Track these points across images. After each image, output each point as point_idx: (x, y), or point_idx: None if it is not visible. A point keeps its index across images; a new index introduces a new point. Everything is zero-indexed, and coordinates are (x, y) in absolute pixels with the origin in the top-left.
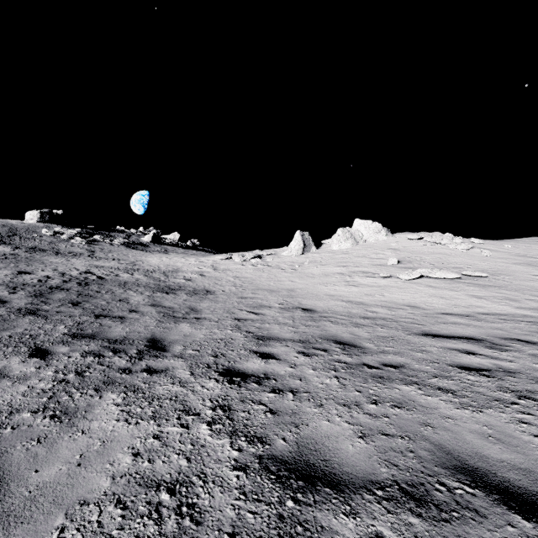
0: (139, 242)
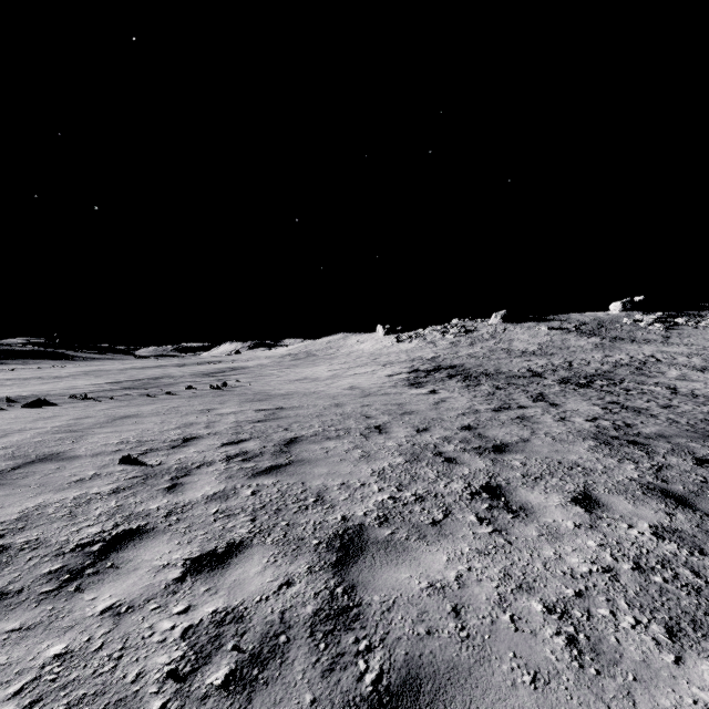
0: None
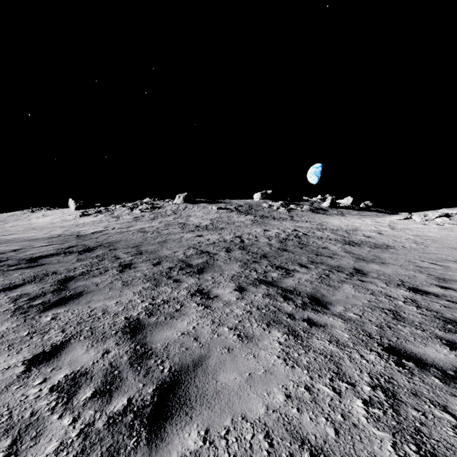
0: (320, 208)
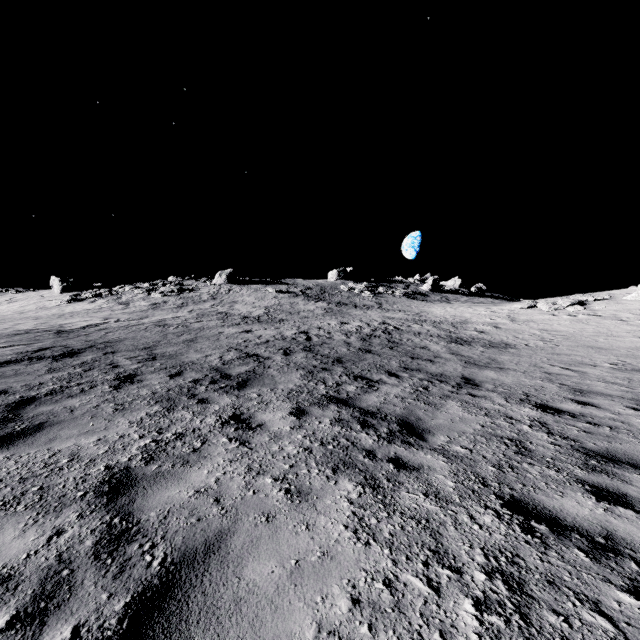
0: (418, 292)
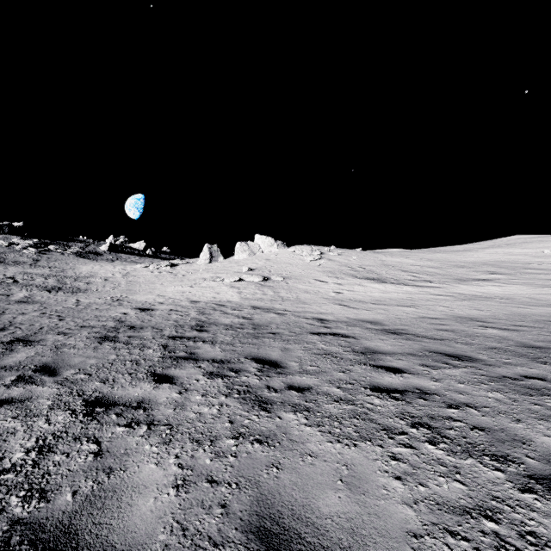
0: (95, 251)
